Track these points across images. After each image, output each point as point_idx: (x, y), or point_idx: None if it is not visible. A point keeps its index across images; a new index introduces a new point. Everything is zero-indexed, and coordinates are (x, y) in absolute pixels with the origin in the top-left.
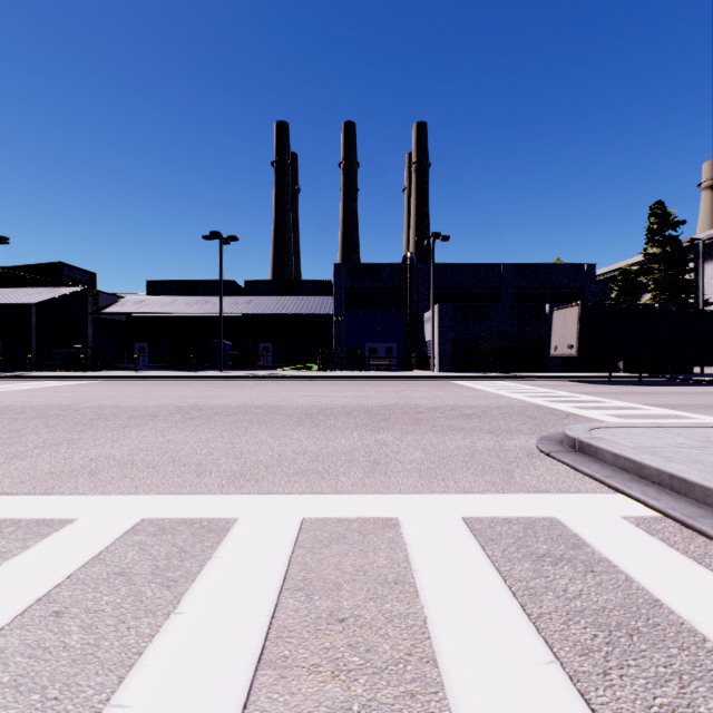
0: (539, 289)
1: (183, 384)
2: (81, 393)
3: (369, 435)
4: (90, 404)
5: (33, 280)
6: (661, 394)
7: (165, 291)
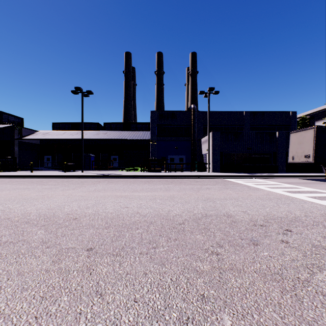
0: (265, 125)
1: (43, 182)
2: None
3: None
4: None
5: None
6: None
7: (62, 128)
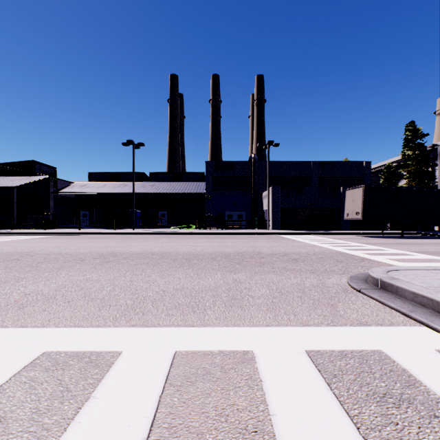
0: (335, 177)
1: (108, 238)
2: (40, 244)
3: (228, 274)
4: (42, 252)
5: (16, 171)
6: (419, 245)
7: (99, 179)
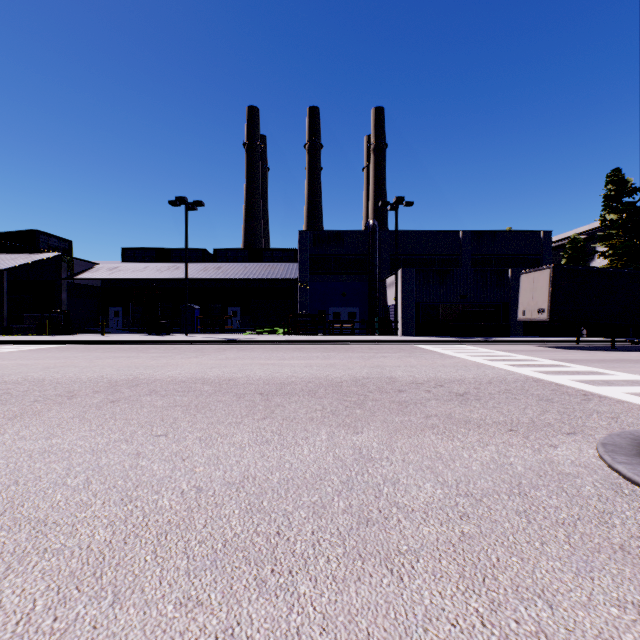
0: (497, 255)
1: (141, 350)
2: (22, 361)
3: (342, 435)
4: (13, 377)
5: (9, 246)
6: None
7: (139, 258)
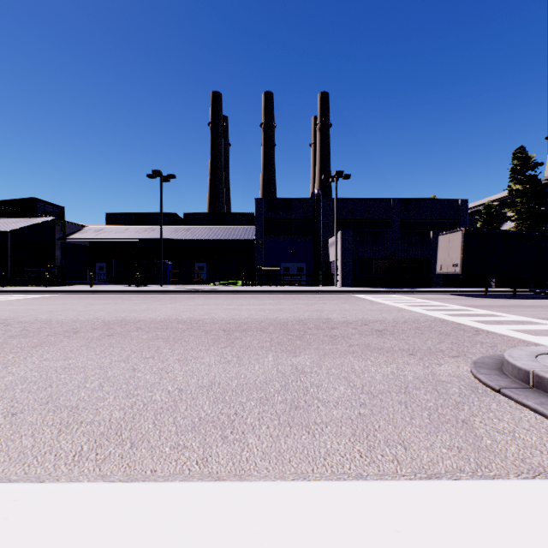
0: (422, 219)
1: (125, 298)
2: (30, 307)
3: (285, 357)
4: (26, 319)
5: (12, 212)
6: (543, 308)
7: (120, 221)
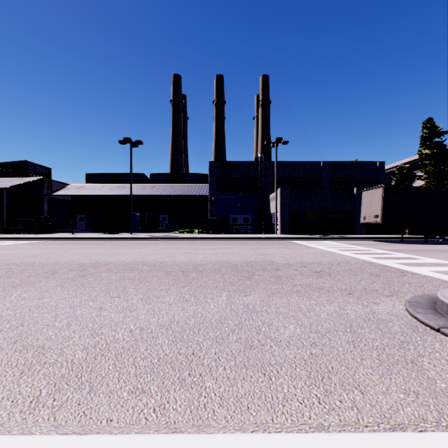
0: (347, 178)
1: (100, 243)
2: (18, 251)
3: (237, 296)
4: (13, 261)
5: (8, 172)
6: None
7: (97, 180)
